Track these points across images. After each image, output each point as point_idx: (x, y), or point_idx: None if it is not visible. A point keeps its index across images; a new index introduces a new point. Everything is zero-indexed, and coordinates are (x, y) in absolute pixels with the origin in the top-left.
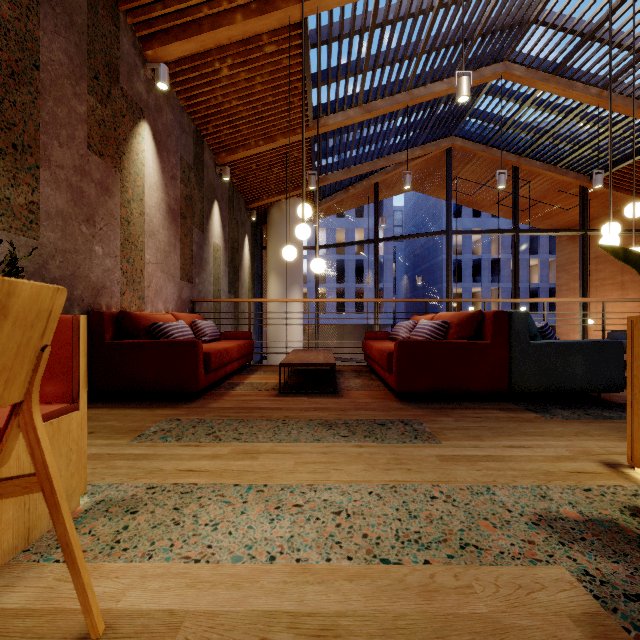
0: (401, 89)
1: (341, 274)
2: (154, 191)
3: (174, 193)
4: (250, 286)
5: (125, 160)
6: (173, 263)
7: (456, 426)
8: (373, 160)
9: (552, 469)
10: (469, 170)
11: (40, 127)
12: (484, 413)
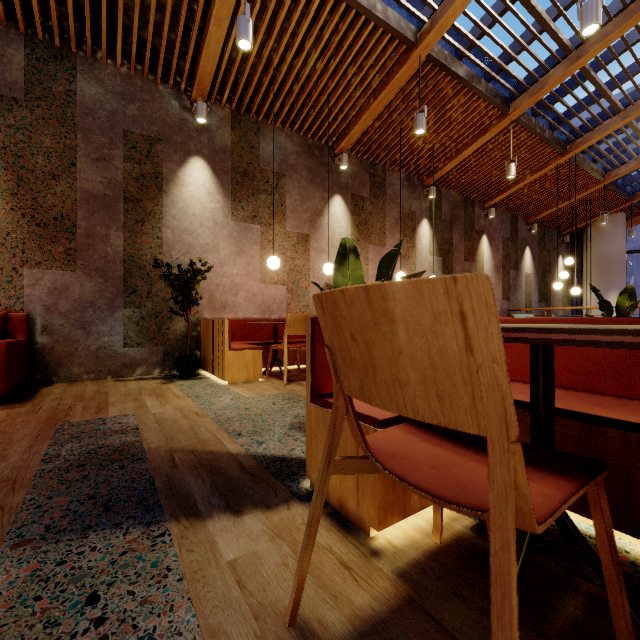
0: None
1: None
2: (488, 262)
3: (498, 258)
4: (565, 294)
5: (476, 257)
6: (497, 292)
7: None
8: None
9: None
10: None
11: (453, 263)
12: None
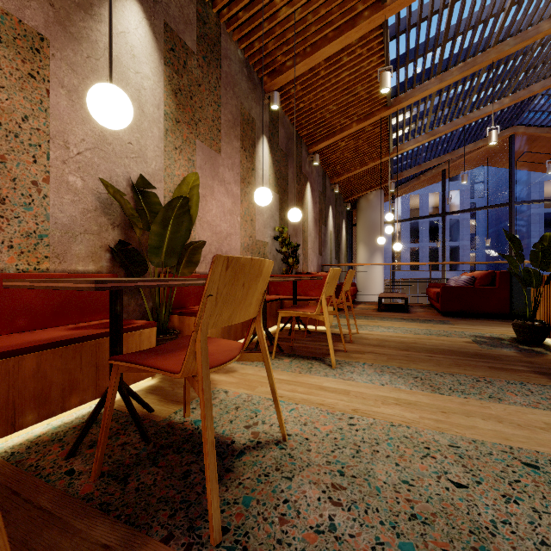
0: (458, 116)
1: (415, 234)
2: (310, 213)
3: (316, 210)
4: (345, 253)
5: (303, 204)
6: (316, 246)
7: (466, 323)
8: (440, 156)
9: (496, 332)
10: (538, 145)
11: (288, 205)
12: (487, 321)
